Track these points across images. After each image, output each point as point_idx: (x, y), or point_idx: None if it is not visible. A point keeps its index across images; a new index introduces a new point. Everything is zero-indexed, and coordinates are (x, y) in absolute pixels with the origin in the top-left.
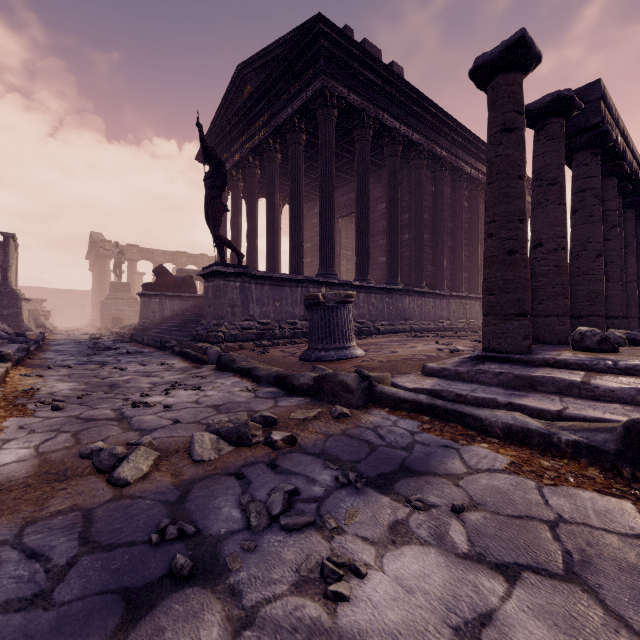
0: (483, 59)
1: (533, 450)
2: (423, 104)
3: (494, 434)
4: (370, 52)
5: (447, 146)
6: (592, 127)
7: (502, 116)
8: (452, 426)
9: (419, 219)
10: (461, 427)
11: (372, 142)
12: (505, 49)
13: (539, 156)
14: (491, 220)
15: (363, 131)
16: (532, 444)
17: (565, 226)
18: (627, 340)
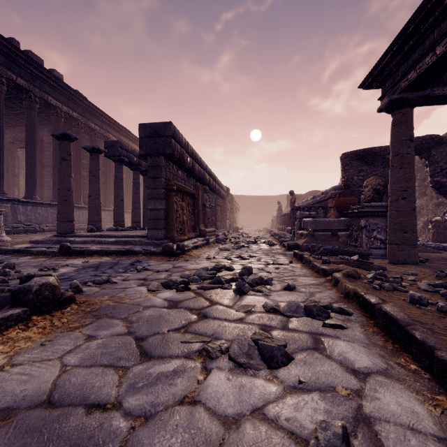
0: (54, 133)
1: (42, 255)
2: (79, 98)
3: (35, 254)
4: (34, 59)
5: (99, 123)
6: (117, 156)
7: (62, 154)
8: (24, 254)
9: (78, 163)
10: (26, 254)
11: (42, 108)
12: (61, 134)
13: (90, 165)
14: (59, 189)
15: (31, 103)
16: (43, 254)
17: (99, 191)
18: (116, 229)
